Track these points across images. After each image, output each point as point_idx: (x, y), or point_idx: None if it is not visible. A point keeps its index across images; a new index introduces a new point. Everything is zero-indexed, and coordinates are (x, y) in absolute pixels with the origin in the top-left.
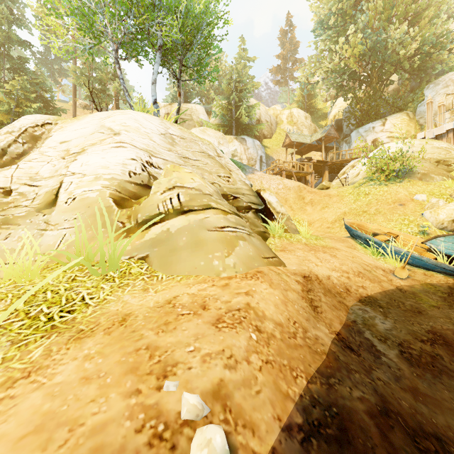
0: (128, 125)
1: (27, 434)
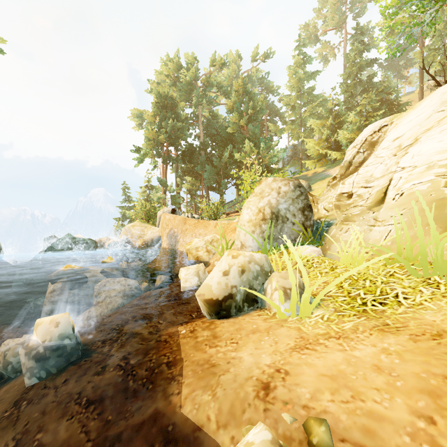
0: None
1: (326, 375)
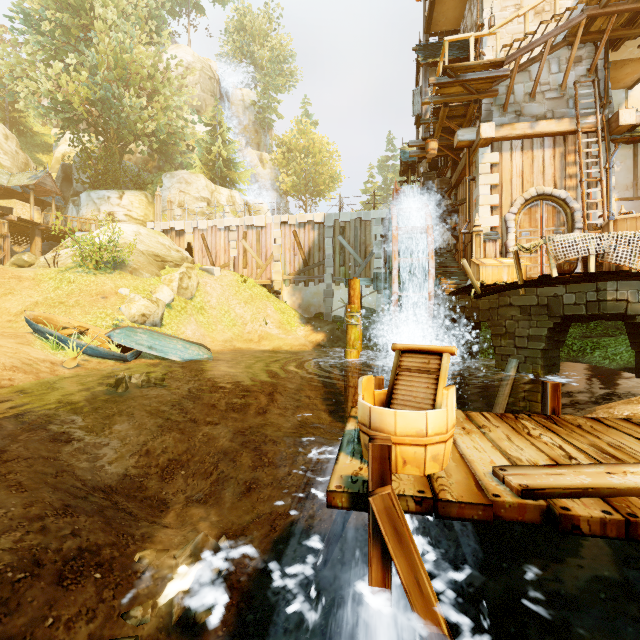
0: None
1: None
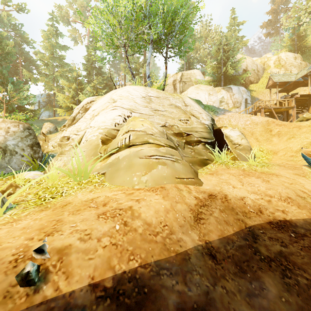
0: (122, 96)
1: None
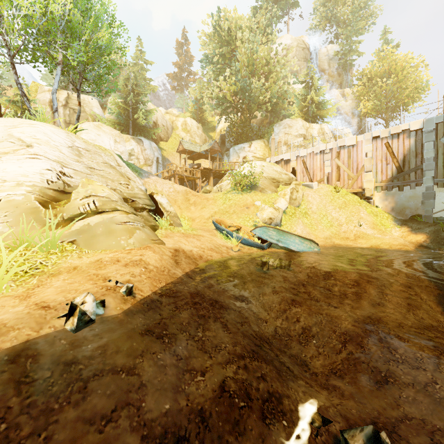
0: (38, 138)
1: (59, 293)
